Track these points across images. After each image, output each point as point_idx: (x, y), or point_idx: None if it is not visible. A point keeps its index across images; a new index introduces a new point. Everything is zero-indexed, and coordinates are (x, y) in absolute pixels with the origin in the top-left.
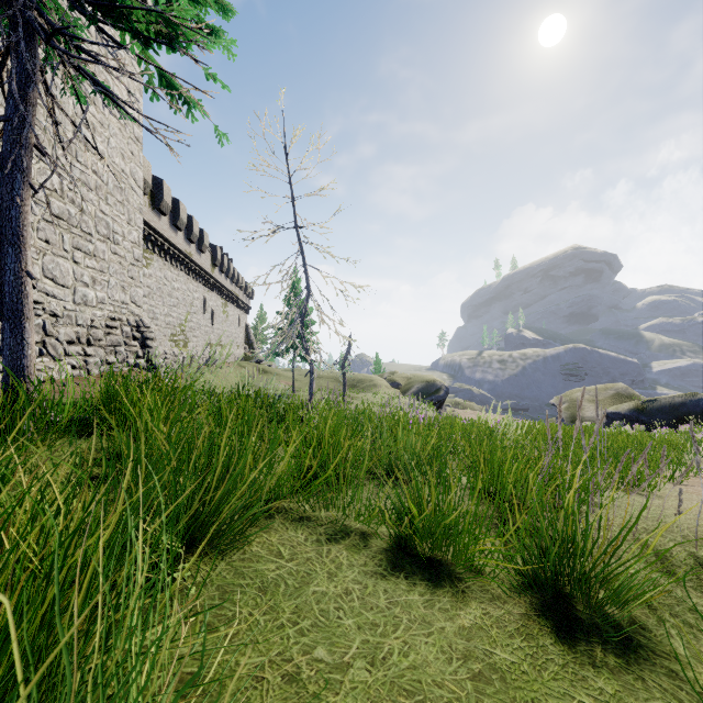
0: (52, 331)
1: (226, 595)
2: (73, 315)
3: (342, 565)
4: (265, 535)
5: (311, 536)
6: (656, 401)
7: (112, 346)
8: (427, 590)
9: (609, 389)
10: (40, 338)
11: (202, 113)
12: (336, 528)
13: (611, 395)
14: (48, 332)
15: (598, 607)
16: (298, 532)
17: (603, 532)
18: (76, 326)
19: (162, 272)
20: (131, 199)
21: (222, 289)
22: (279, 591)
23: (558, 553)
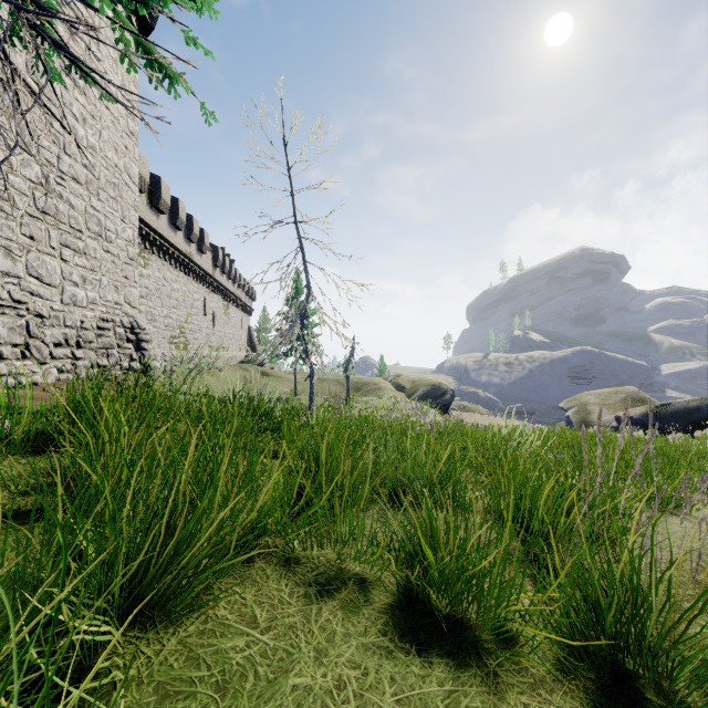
0: (36, 332)
1: (167, 702)
2: (60, 316)
3: (335, 634)
4: (238, 589)
5: (298, 588)
6: (670, 405)
7: (104, 348)
8: (448, 673)
9: (619, 392)
10: (22, 340)
11: (184, 86)
12: (330, 574)
13: (622, 399)
14: (32, 333)
15: (675, 696)
16: (281, 582)
17: (676, 590)
18: (64, 328)
19: (160, 273)
20: (125, 195)
21: (224, 290)
22: (245, 689)
23: (616, 616)
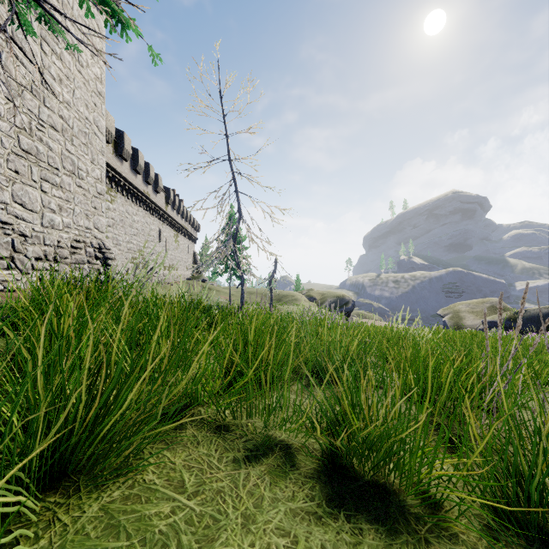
0: (20, 248)
1: None
2: (41, 236)
3: (262, 499)
4: (168, 454)
5: (227, 453)
6: (526, 312)
7: (77, 264)
8: (379, 541)
9: (485, 302)
10: (8, 254)
11: (133, 27)
12: (258, 441)
13: (487, 308)
14: (17, 249)
15: None
16: (211, 447)
17: None
18: (44, 246)
19: (124, 208)
20: (94, 142)
21: (174, 223)
22: None
23: (542, 482)
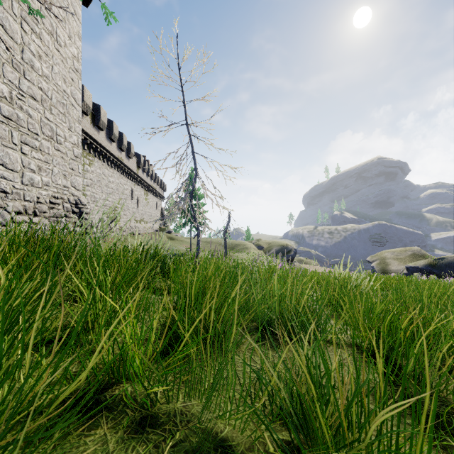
0: (0, 203)
1: None
2: (21, 193)
3: None
4: None
5: None
6: (444, 259)
7: (55, 217)
8: None
9: (407, 251)
10: None
11: None
12: (192, 443)
13: (409, 255)
14: None
15: None
16: None
17: None
18: (24, 201)
19: (101, 170)
20: (71, 112)
21: (144, 183)
22: None
23: None
